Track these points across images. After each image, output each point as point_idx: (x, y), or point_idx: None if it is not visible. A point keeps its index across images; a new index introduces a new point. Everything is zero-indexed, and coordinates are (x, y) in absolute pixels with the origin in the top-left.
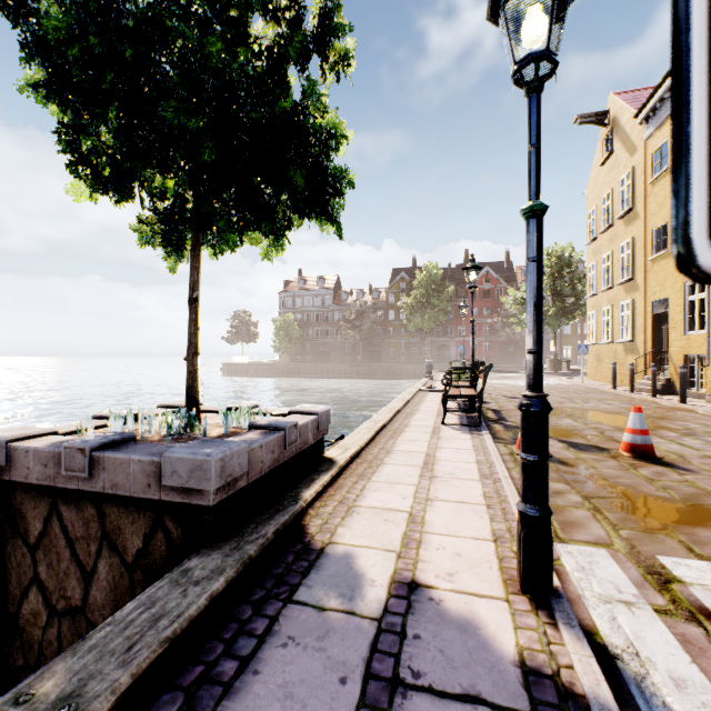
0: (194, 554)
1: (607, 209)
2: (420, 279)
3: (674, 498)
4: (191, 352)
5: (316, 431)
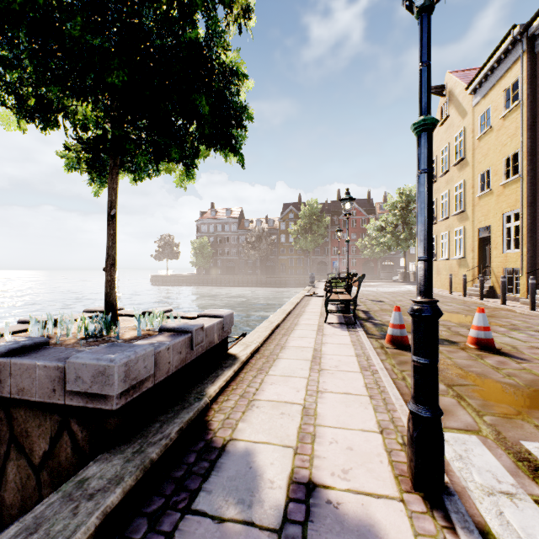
0: (95, 461)
1: (444, 159)
2: (304, 211)
3: (519, 384)
4: (109, 263)
5: (221, 332)
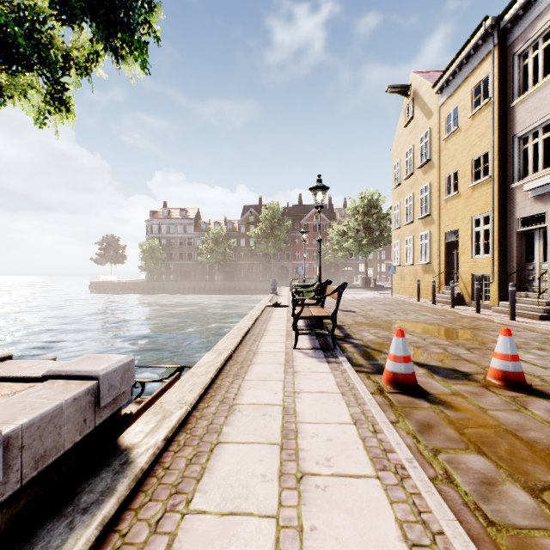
0: None
1: (409, 161)
2: (265, 214)
3: None
4: None
5: (90, 412)
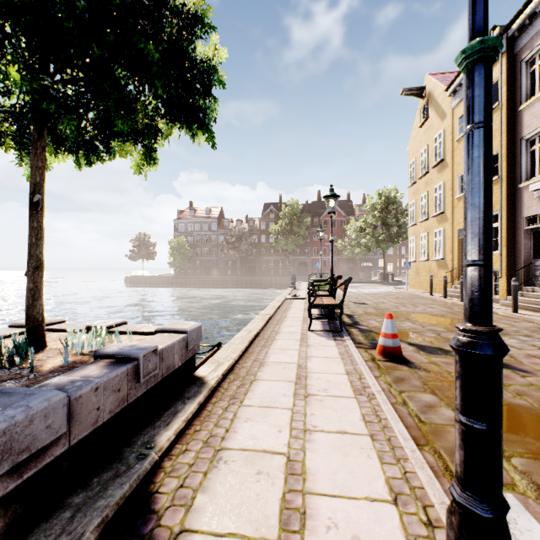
0: None
1: (424, 160)
2: (285, 211)
3: (535, 406)
4: (31, 266)
5: (184, 351)
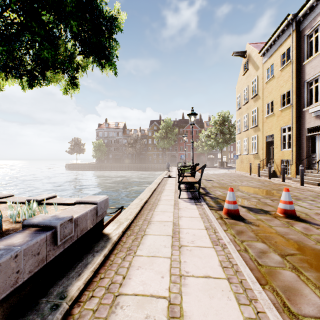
0: None
1: (245, 95)
2: (163, 125)
3: None
4: None
5: (95, 217)
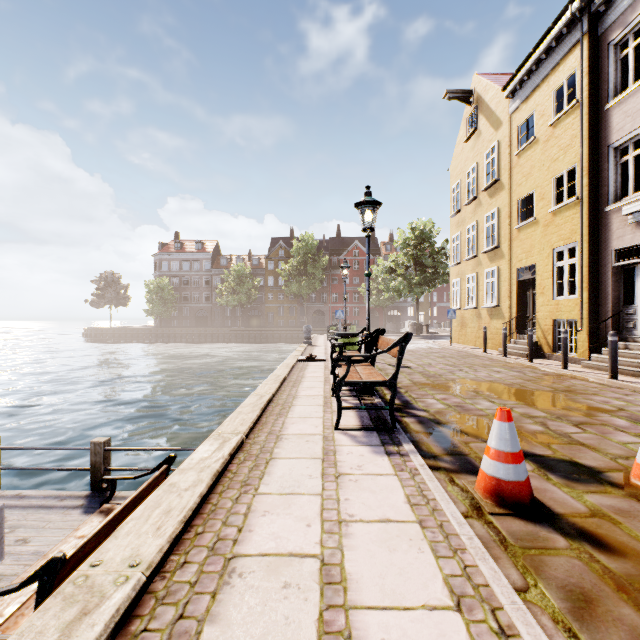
0: None
1: (471, 182)
2: (297, 248)
3: None
4: None
5: None
